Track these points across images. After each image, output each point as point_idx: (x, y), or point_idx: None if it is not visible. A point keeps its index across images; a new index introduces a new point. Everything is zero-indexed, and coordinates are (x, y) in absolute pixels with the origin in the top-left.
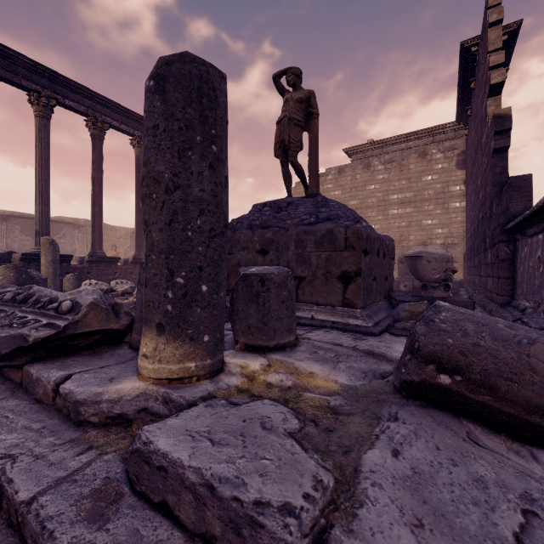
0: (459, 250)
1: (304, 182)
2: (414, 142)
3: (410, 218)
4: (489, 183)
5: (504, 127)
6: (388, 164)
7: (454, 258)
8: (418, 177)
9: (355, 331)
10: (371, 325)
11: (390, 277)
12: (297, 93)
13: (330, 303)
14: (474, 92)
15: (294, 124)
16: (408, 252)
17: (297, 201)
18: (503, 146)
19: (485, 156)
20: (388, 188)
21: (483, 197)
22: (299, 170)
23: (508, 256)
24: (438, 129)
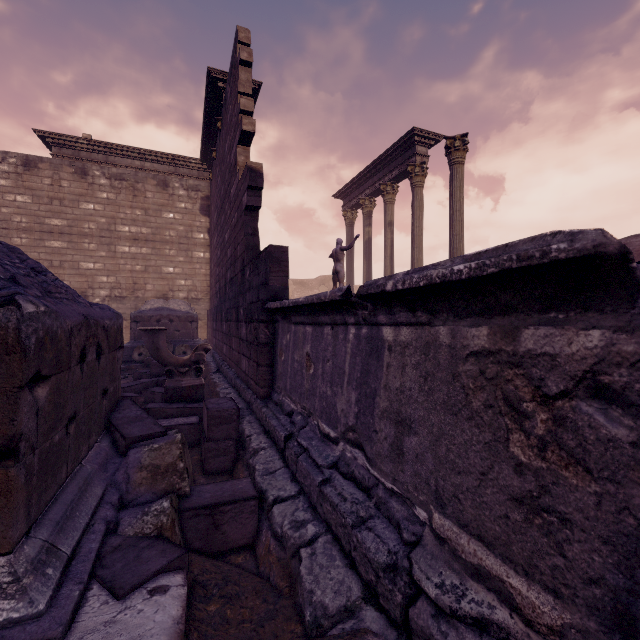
0: (203, 306)
1: None
2: (153, 164)
3: (147, 261)
4: (240, 242)
5: (257, 184)
6: (116, 180)
7: (198, 315)
8: (158, 211)
9: None
10: (48, 601)
11: (114, 384)
12: None
13: None
14: (221, 134)
15: None
16: (145, 307)
17: None
18: (256, 205)
19: (236, 210)
20: (116, 214)
21: (232, 256)
22: None
23: (269, 339)
24: (181, 160)
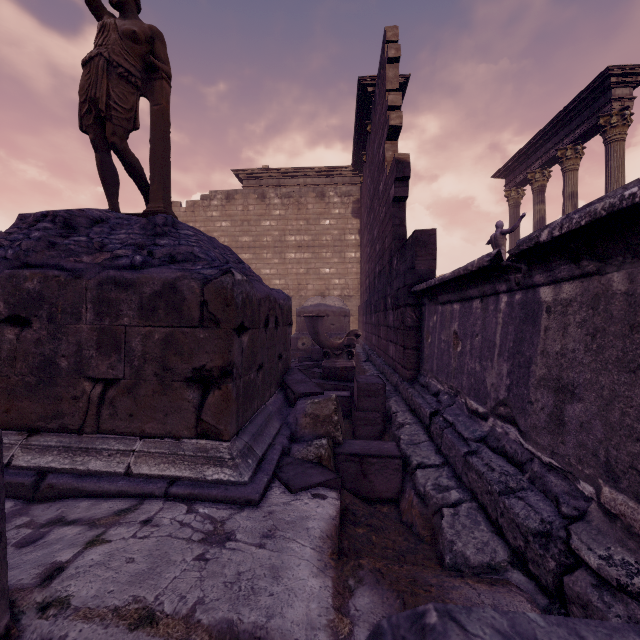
0: (354, 303)
1: (144, 189)
2: (312, 179)
3: (308, 264)
4: (388, 234)
5: (404, 174)
6: (285, 199)
7: (350, 311)
8: (317, 219)
9: (216, 500)
10: (249, 477)
11: (286, 352)
12: (126, 22)
13: (171, 433)
14: (370, 136)
15: (119, 75)
16: (307, 303)
17: (118, 218)
18: (403, 196)
19: (384, 205)
20: (285, 227)
21: (380, 250)
22: (132, 164)
23: (415, 322)
24: (335, 171)
